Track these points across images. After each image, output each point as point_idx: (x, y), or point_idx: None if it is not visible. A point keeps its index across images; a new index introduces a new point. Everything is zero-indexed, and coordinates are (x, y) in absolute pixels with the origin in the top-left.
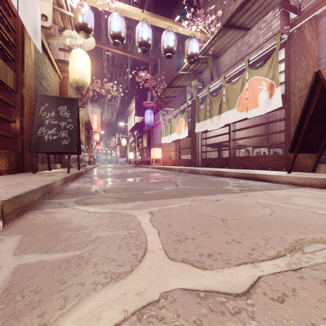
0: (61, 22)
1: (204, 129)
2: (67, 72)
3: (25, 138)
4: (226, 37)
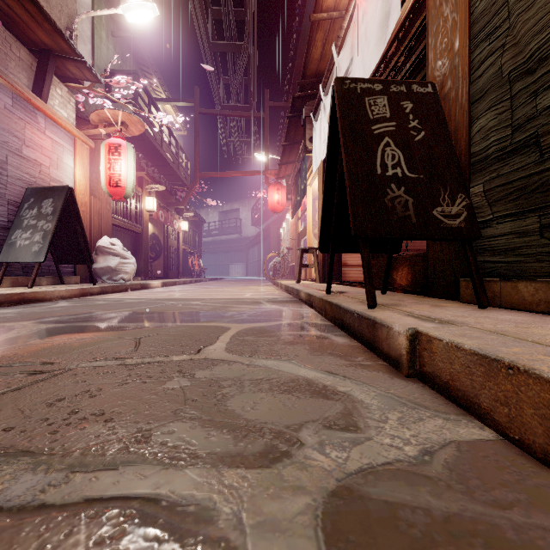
0: None
1: None
2: None
3: None
4: None
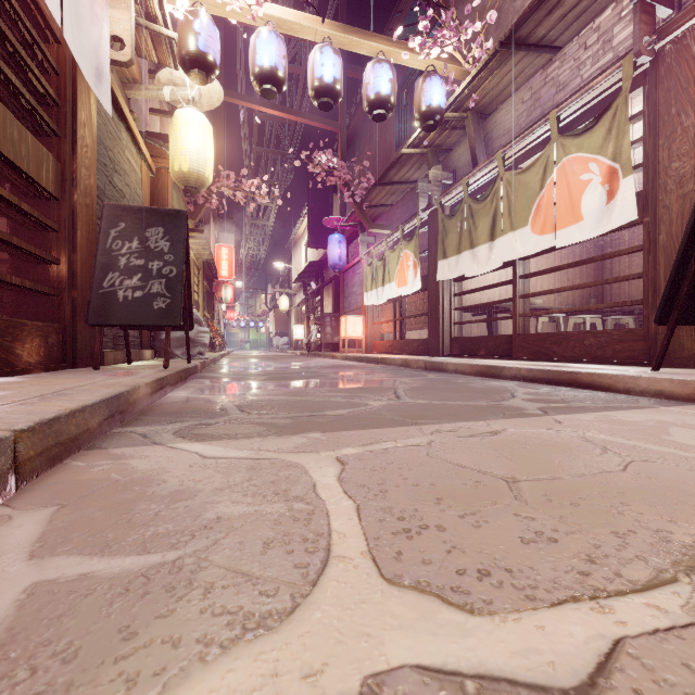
0: (154, 52)
1: (456, 273)
2: (166, 157)
3: (79, 297)
4: (508, 70)
